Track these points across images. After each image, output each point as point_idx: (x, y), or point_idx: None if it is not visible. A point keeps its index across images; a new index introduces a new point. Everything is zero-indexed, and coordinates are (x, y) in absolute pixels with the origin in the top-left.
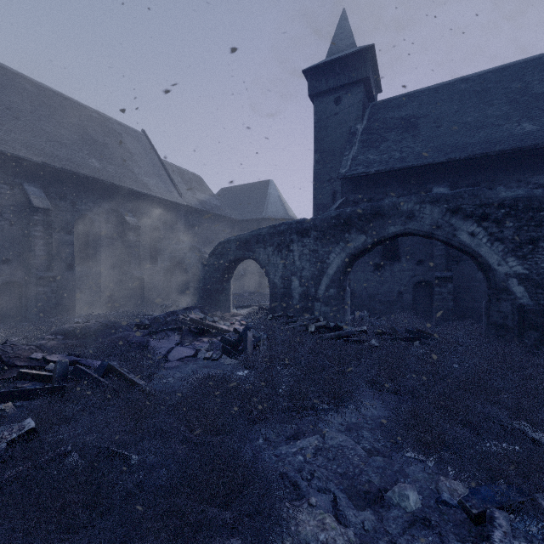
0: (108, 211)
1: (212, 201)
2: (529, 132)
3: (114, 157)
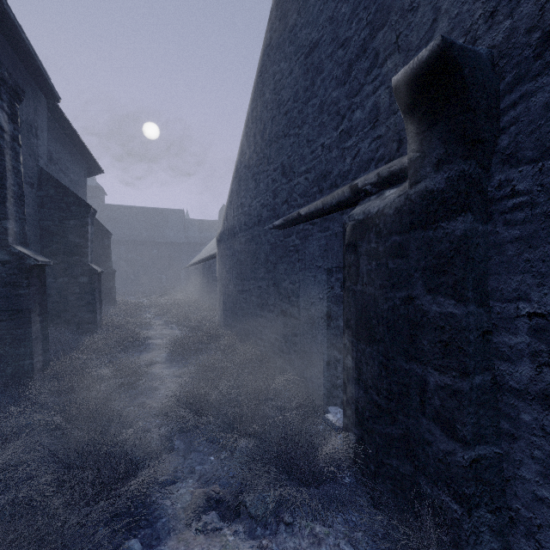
0: None
1: None
2: (146, 235)
3: None
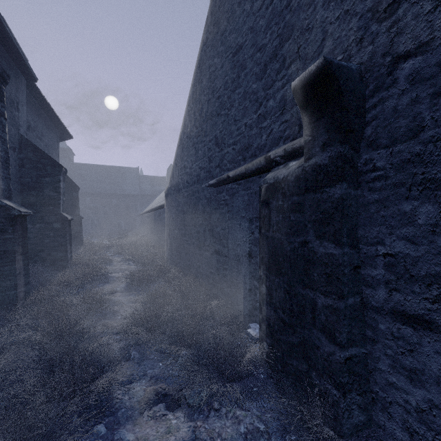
0: None
1: None
2: (108, 189)
3: None
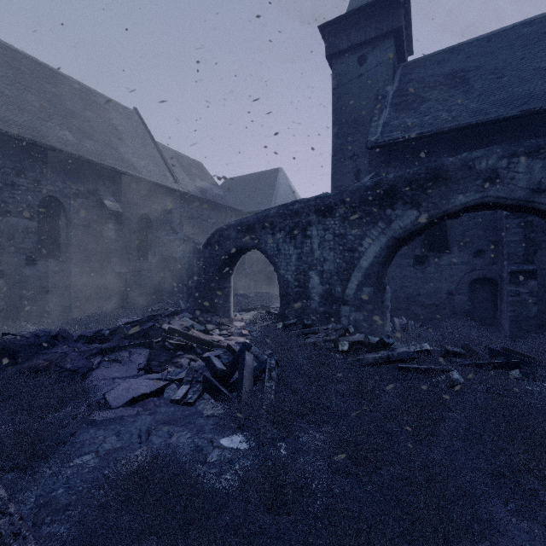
0: (83, 193)
1: (213, 189)
2: None
3: (94, 132)
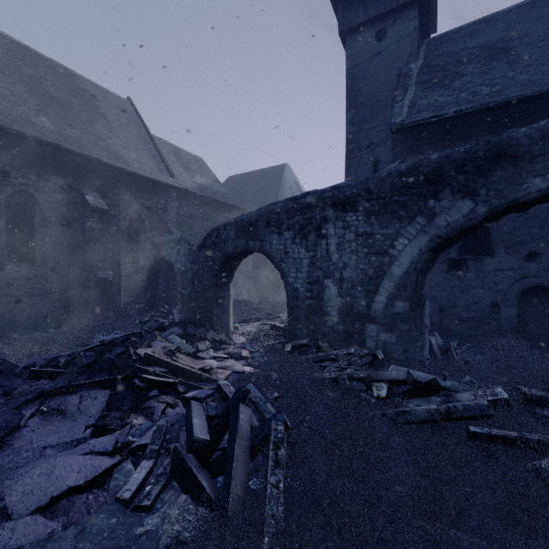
0: (62, 188)
1: (214, 186)
2: None
3: (78, 120)
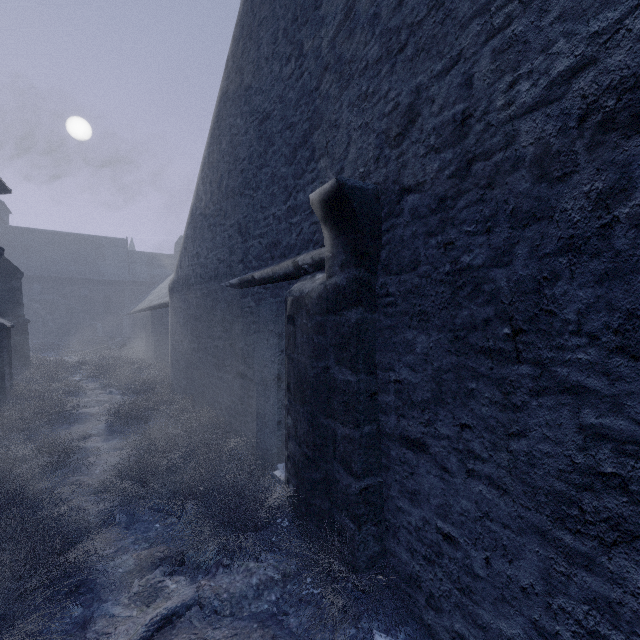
0: None
1: None
2: (73, 271)
3: None
